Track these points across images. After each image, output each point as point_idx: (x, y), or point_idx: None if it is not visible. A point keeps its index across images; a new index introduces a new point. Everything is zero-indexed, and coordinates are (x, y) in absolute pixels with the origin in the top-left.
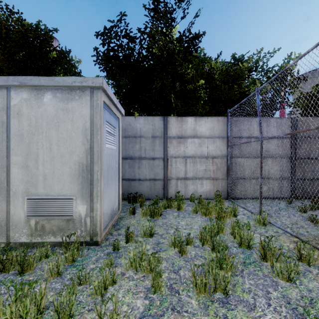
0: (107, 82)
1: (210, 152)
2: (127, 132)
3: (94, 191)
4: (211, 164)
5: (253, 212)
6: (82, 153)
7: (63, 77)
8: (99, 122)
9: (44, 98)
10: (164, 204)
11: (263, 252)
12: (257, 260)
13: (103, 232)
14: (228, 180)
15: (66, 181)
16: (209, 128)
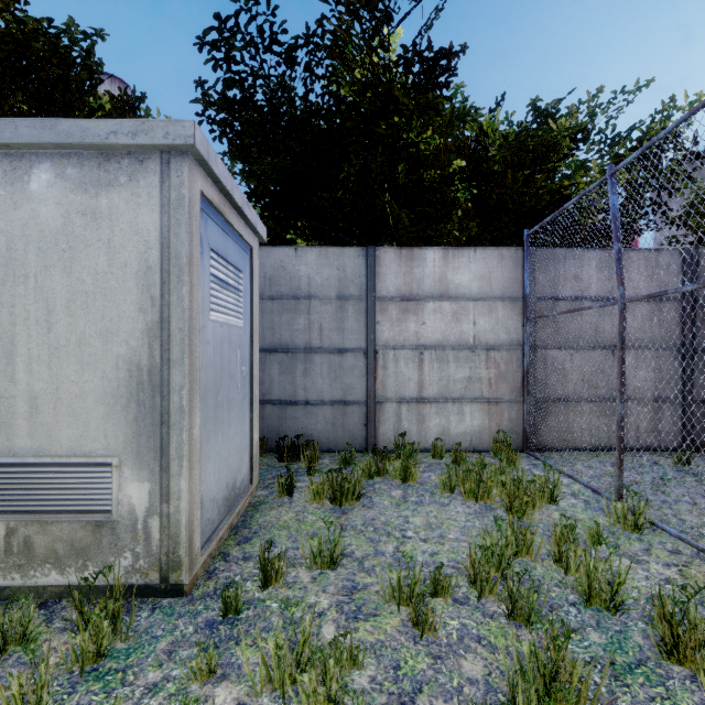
0: (231, 169)
1: (481, 336)
2: (277, 285)
3: (171, 442)
4: (483, 365)
5: (598, 489)
6: (139, 335)
7: (81, 120)
8: (187, 249)
9: (31, 182)
10: (367, 466)
11: (669, 634)
12: (649, 656)
13: (201, 555)
14: (526, 405)
15: (92, 415)
16: (478, 275)
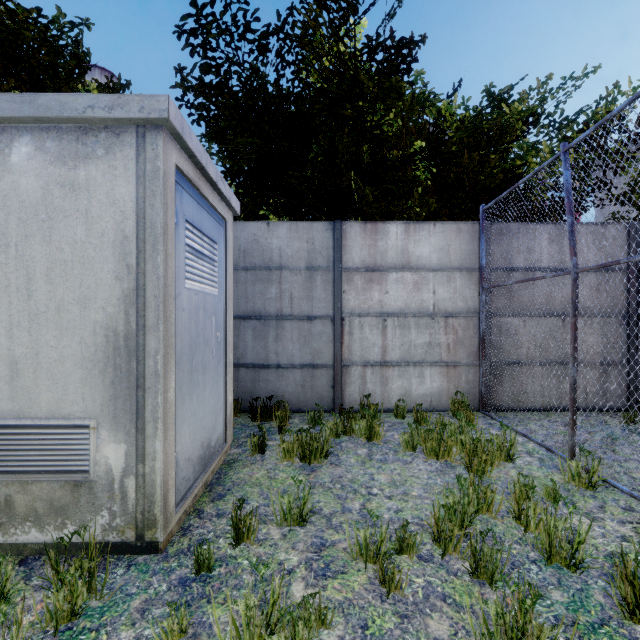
0: (208, 151)
1: (441, 304)
2: (251, 257)
3: (147, 405)
4: (442, 331)
5: (551, 448)
6: (116, 302)
7: (59, 94)
8: (162, 219)
9: (12, 155)
10: (334, 426)
11: (631, 594)
12: (612, 616)
13: (176, 512)
14: (482, 368)
15: (70, 379)
16: (437, 248)
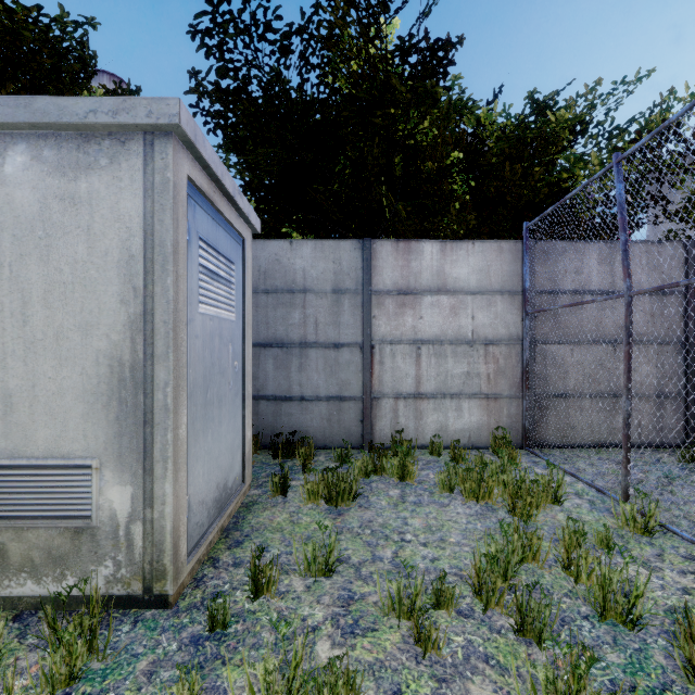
0: (226, 163)
1: (480, 330)
2: (272, 279)
3: (155, 443)
4: (481, 360)
5: (602, 489)
6: (121, 328)
7: (58, 98)
8: (172, 237)
9: (6, 165)
10: (364, 464)
11: None
12: (674, 680)
13: (188, 562)
14: (526, 401)
15: (70, 414)
16: (476, 269)
